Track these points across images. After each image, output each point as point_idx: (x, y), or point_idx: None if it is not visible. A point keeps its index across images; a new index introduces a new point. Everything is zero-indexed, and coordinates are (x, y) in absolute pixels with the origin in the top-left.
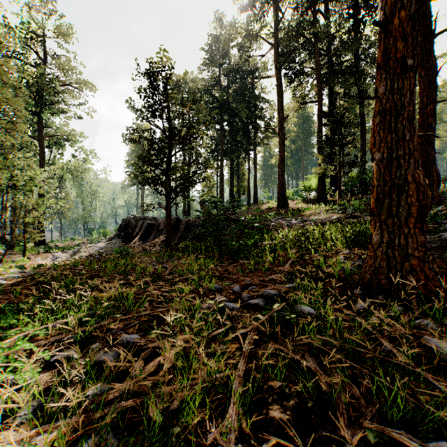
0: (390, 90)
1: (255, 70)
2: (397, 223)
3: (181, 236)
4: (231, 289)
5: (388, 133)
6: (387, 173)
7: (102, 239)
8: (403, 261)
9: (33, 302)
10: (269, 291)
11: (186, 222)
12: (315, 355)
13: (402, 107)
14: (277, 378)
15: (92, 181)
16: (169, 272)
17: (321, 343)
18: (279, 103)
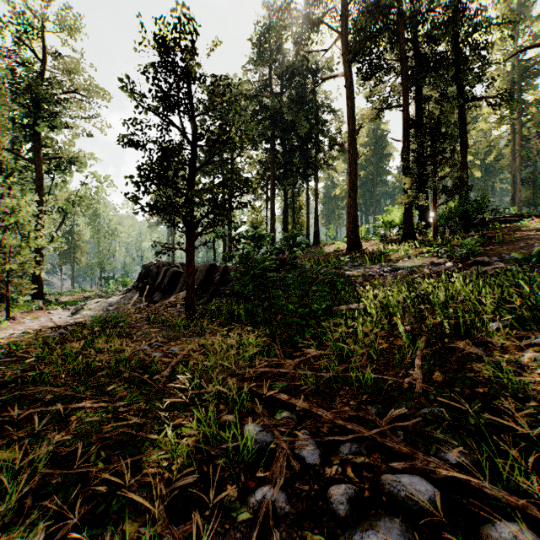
0: None
1: (317, 70)
2: None
3: (215, 289)
4: (295, 453)
5: None
6: None
7: (121, 290)
8: None
9: None
10: (411, 486)
11: (222, 270)
12: None
13: None
14: None
15: (111, 218)
16: (170, 370)
17: None
18: (350, 109)
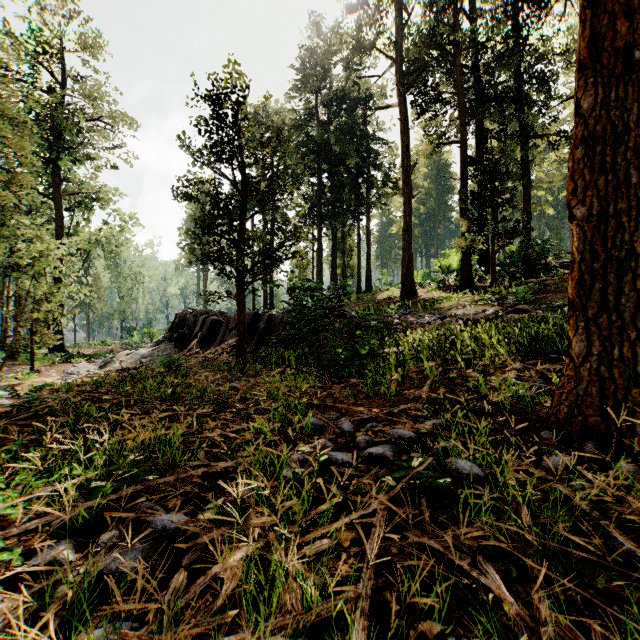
0: (603, 103)
1: (369, 97)
2: (615, 323)
3: (260, 339)
4: (338, 427)
5: (600, 174)
6: (597, 240)
7: (147, 342)
8: (627, 386)
9: (22, 448)
10: (401, 432)
11: (267, 318)
12: (491, 557)
13: (624, 129)
14: (434, 614)
15: (133, 260)
16: (240, 396)
17: (502, 534)
18: (404, 144)
